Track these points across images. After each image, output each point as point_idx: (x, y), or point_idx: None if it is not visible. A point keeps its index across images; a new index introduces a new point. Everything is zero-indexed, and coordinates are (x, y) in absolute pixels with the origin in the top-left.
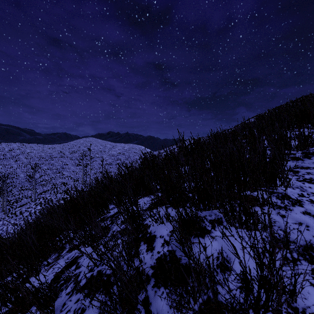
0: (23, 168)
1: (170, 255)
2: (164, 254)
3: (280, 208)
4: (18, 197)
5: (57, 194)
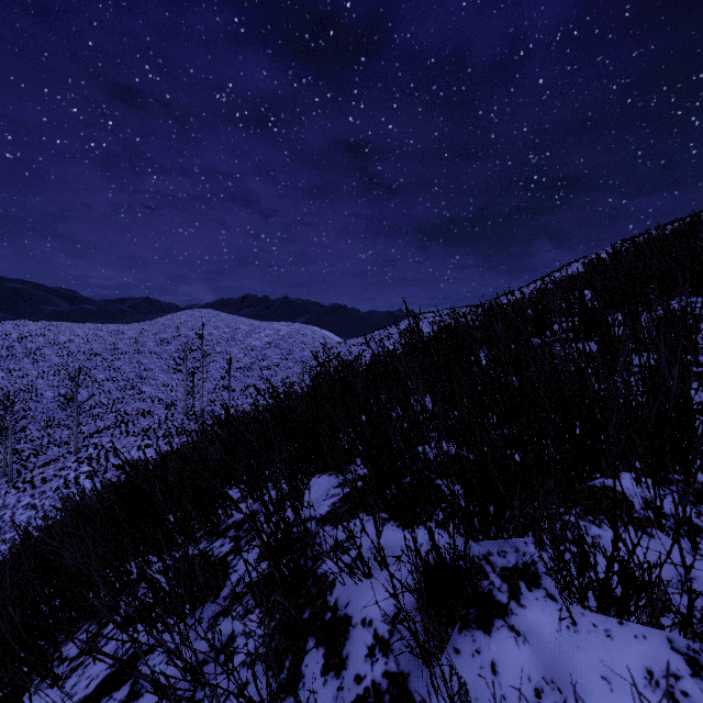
0: (52, 378)
1: (394, 693)
2: (375, 686)
3: (699, 534)
4: (41, 445)
5: (128, 437)
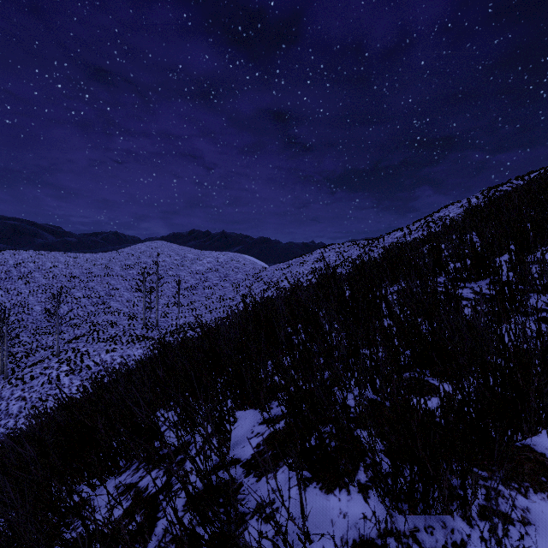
0: (41, 295)
1: None
2: None
3: None
4: (31, 348)
5: (98, 343)
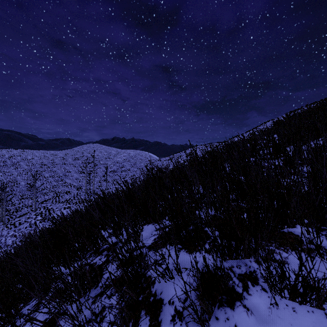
0: (24, 176)
1: None
2: None
3: None
4: (18, 207)
5: (59, 203)
